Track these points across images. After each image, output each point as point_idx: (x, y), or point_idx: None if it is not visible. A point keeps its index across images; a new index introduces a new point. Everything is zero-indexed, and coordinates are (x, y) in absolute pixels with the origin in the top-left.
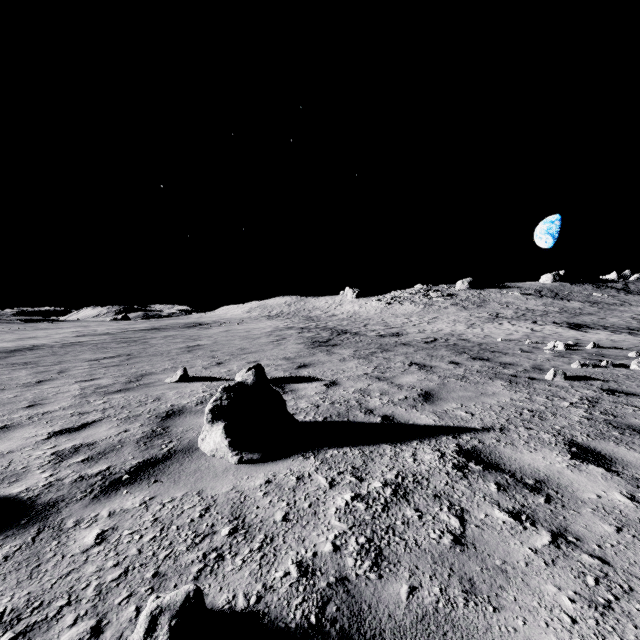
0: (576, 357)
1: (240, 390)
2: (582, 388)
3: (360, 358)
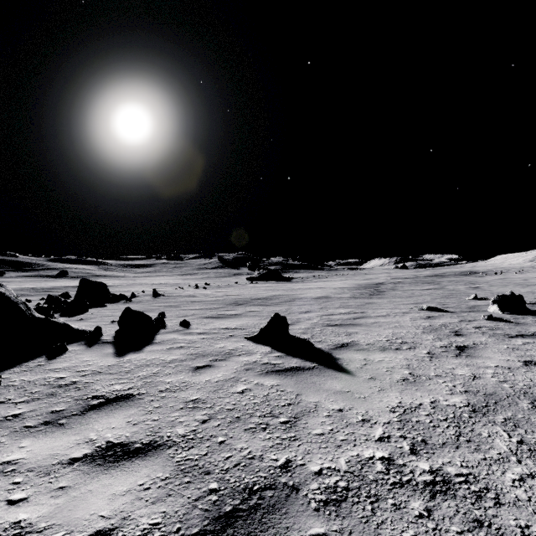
0: None
1: (504, 296)
2: None
3: None
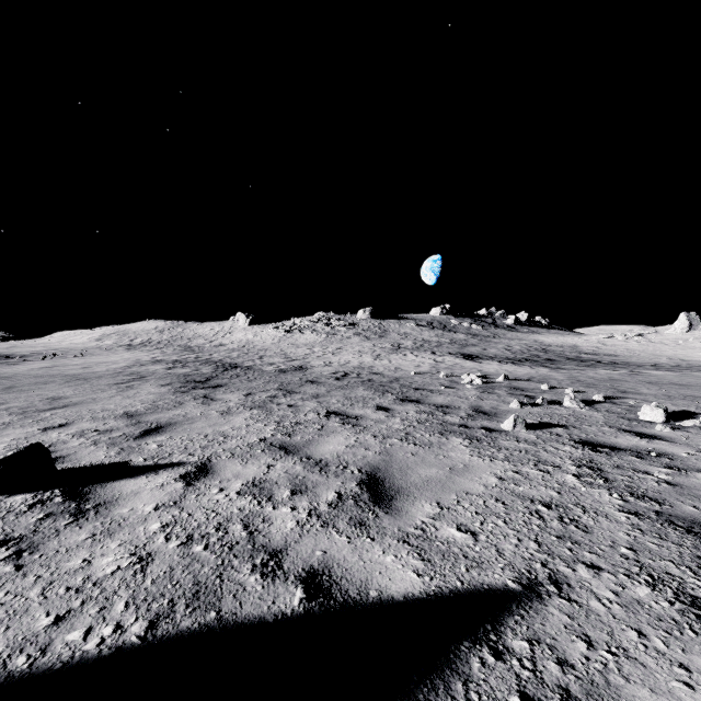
0: (501, 392)
1: None
2: (556, 442)
3: (254, 407)
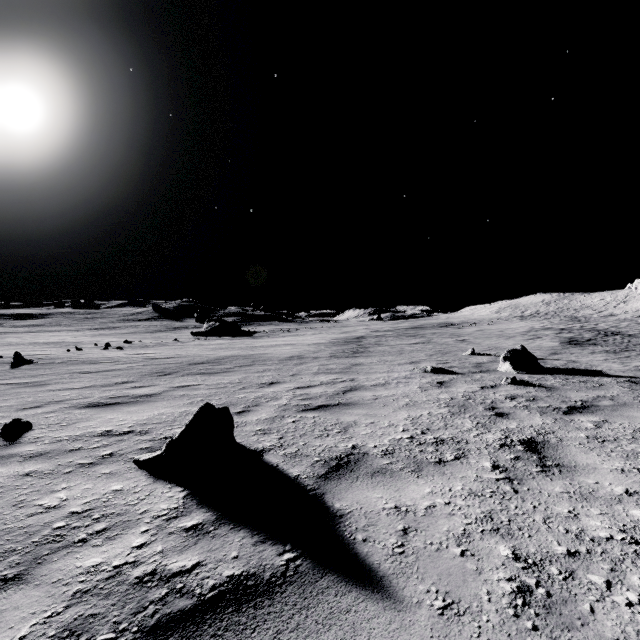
0: None
1: (515, 352)
2: None
3: (611, 353)
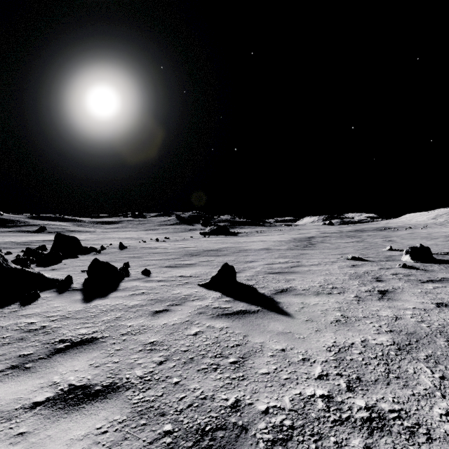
0: None
1: (414, 248)
2: None
3: None
